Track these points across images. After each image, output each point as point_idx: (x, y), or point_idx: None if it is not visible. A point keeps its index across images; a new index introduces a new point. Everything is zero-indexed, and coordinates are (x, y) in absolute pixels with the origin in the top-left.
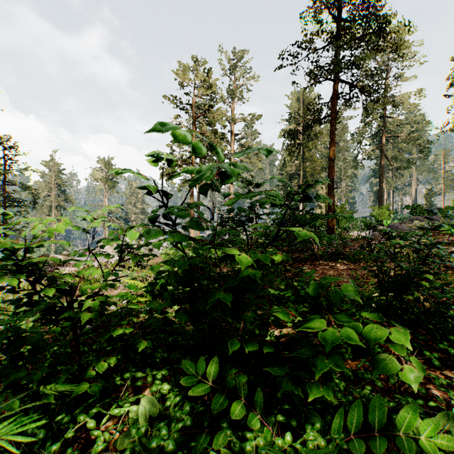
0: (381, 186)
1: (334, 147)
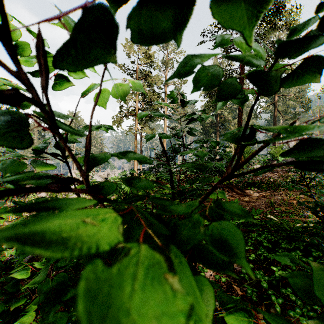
0: None
1: None
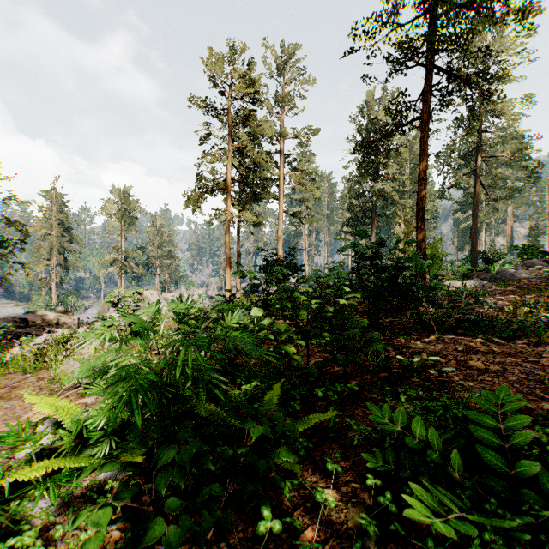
0: (475, 221)
1: (425, 161)
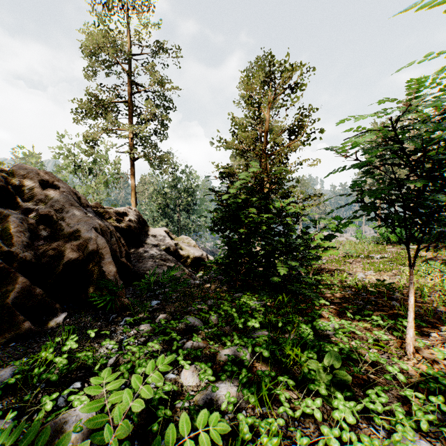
0: None
1: None
